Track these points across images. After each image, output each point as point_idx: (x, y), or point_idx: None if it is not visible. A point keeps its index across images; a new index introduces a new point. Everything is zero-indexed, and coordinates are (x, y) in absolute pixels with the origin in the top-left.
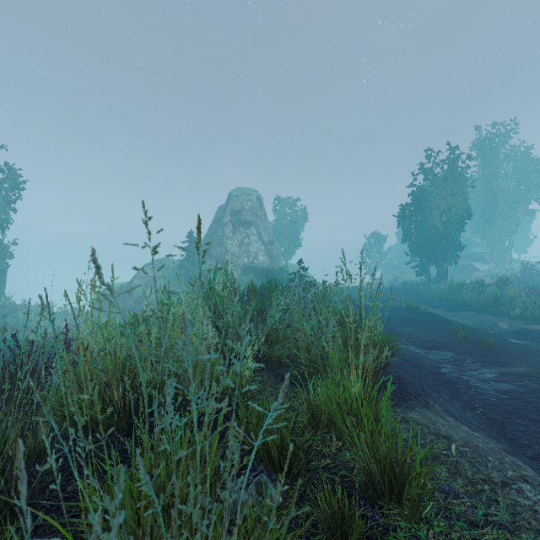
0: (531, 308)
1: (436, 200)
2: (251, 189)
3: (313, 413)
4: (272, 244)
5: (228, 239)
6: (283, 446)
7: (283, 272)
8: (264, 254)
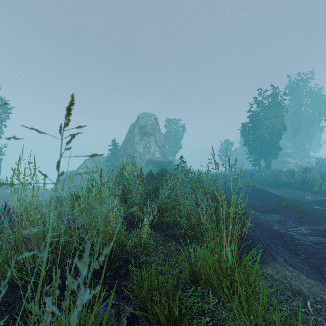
0: (325, 186)
1: (264, 120)
2: (151, 113)
3: (193, 272)
4: (163, 147)
5: (137, 143)
6: (170, 308)
7: (170, 164)
8: (159, 153)
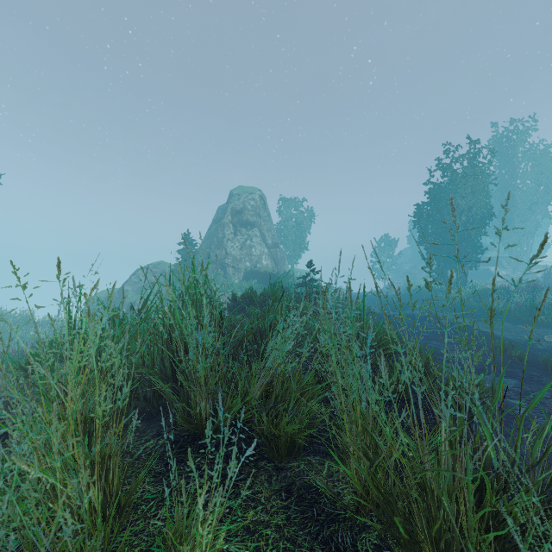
0: None
1: (455, 198)
2: (254, 188)
3: None
4: (276, 247)
5: (228, 241)
6: None
7: (288, 276)
8: (268, 257)
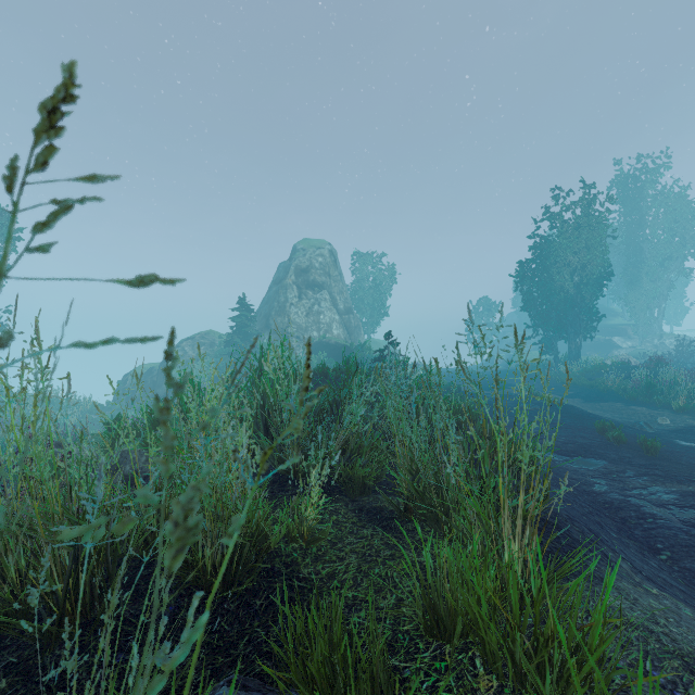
0: None
1: (566, 255)
2: (323, 241)
3: (434, 607)
4: (349, 313)
5: (292, 306)
6: None
7: (364, 349)
8: (339, 326)
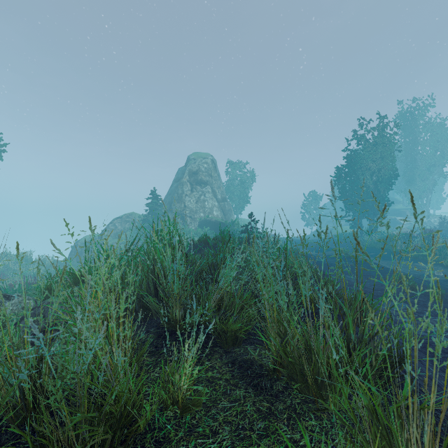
0: None
1: (368, 162)
2: (207, 153)
3: None
4: (224, 201)
5: (186, 196)
6: None
7: (234, 225)
8: (218, 209)
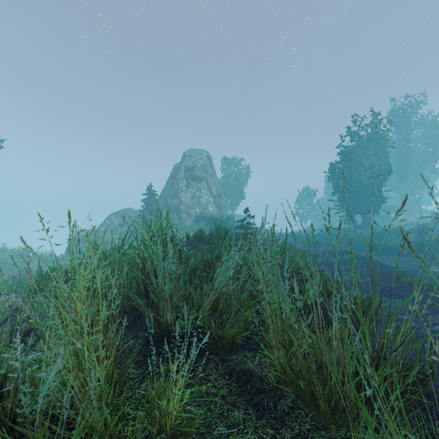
0: None
1: (361, 158)
2: (202, 150)
3: None
4: (220, 196)
5: (182, 192)
6: None
7: (229, 220)
8: (213, 205)
